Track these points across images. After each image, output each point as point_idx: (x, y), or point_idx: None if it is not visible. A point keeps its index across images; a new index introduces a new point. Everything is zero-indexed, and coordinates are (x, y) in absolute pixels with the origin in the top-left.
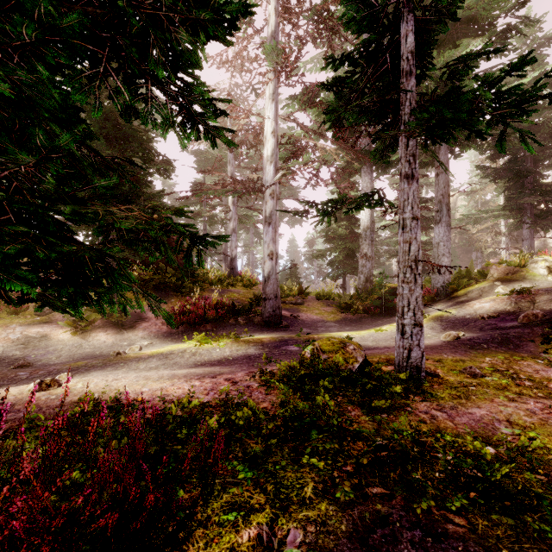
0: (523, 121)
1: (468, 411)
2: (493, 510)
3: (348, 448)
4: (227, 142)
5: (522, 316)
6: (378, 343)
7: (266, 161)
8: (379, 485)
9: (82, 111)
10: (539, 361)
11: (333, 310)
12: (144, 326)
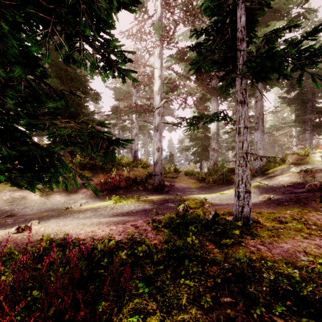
0: (314, 67)
1: (280, 245)
2: (303, 315)
3: (207, 271)
4: (132, 79)
5: (307, 186)
6: (222, 201)
7: (155, 93)
8: (228, 295)
9: (40, 60)
10: (319, 213)
11: (194, 181)
12: (83, 191)
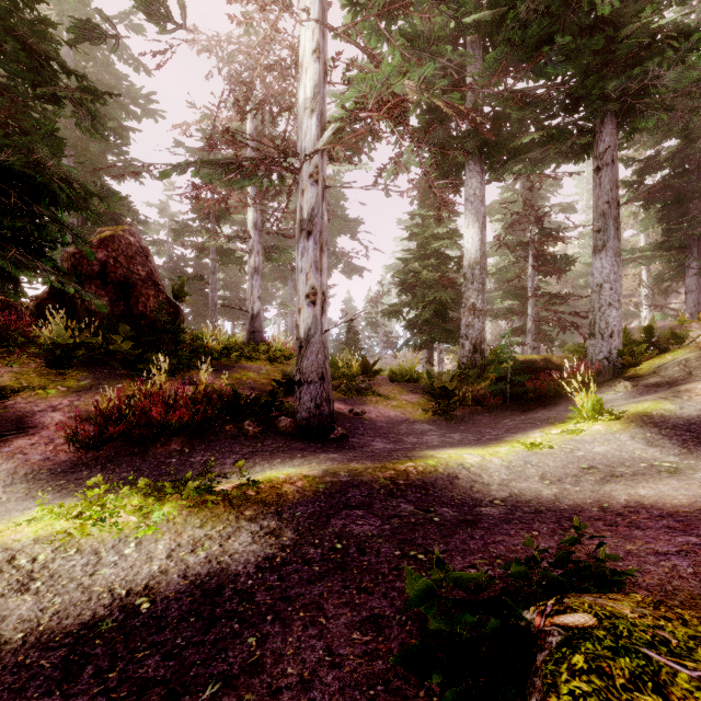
0: None
1: None
2: None
3: None
4: None
5: None
6: (563, 489)
7: (303, 110)
8: None
9: None
10: None
11: (420, 399)
12: (15, 447)
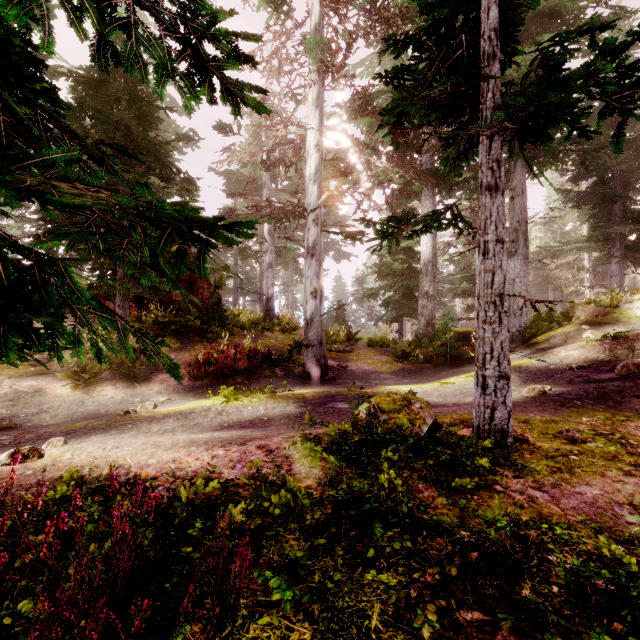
0: None
1: (576, 491)
2: None
3: (425, 549)
4: (255, 106)
5: (620, 367)
6: (445, 399)
7: (309, 180)
8: (475, 606)
9: (44, 66)
10: None
11: (388, 359)
12: (161, 378)
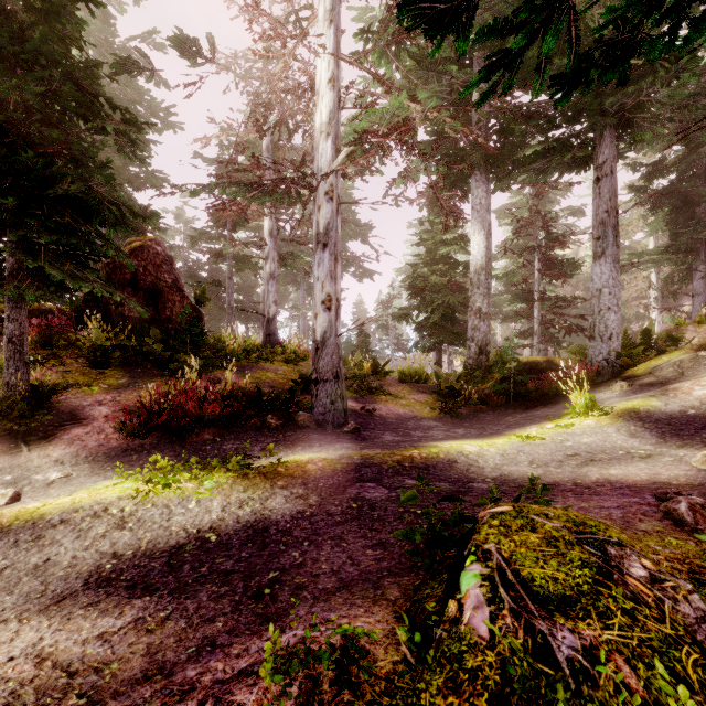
0: None
1: None
2: None
3: None
4: None
5: None
6: (547, 471)
7: (320, 133)
8: None
9: None
10: None
11: (428, 398)
12: (74, 435)
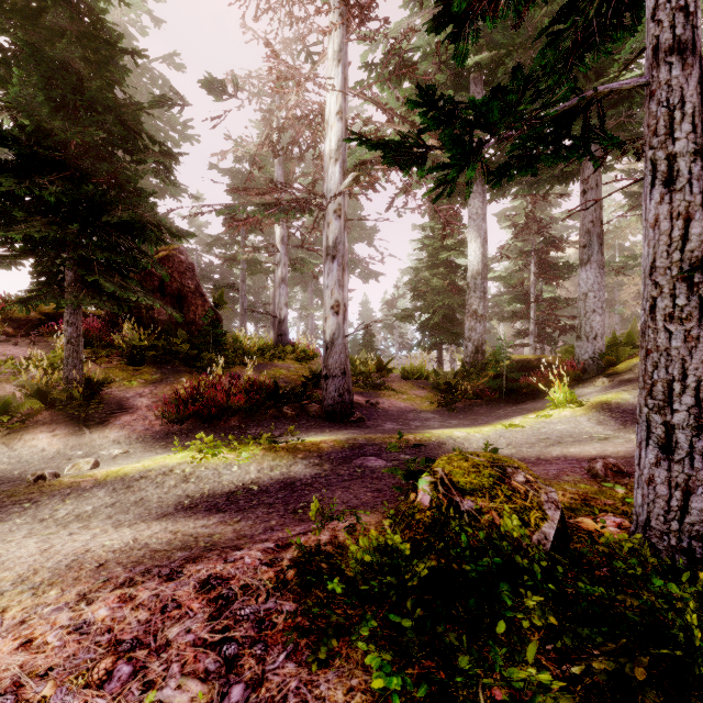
0: None
1: None
2: None
3: None
4: None
5: None
6: (519, 450)
7: (329, 159)
8: None
9: None
10: None
11: (428, 393)
12: (124, 421)
